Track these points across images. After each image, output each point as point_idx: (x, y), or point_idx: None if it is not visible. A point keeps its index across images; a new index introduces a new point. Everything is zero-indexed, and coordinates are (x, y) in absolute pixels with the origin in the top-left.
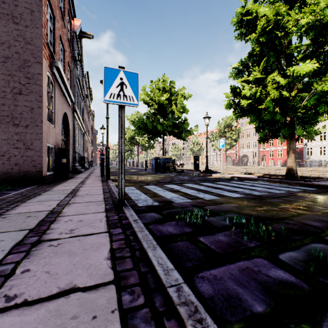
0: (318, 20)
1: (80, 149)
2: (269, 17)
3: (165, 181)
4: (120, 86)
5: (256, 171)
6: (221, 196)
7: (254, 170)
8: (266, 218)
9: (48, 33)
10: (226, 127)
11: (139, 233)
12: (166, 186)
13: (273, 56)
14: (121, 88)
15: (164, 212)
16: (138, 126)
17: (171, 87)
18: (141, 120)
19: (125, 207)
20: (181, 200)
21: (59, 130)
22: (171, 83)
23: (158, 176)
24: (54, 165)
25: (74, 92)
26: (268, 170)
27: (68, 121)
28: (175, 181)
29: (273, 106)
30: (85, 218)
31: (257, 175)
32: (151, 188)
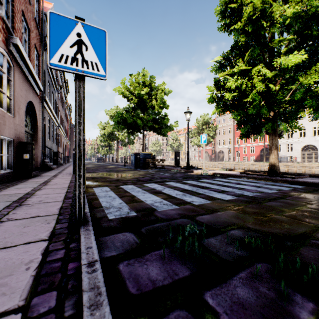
0: (303, 12)
1: (53, 143)
2: (256, 4)
3: (145, 179)
4: (76, 45)
5: (232, 166)
6: (211, 198)
7: (230, 166)
8: (283, 235)
9: (4, 3)
10: (204, 124)
11: (87, 317)
12: (146, 186)
13: (258, 47)
14: (78, 49)
15: (143, 230)
16: (117, 120)
17: (151, 82)
18: (120, 114)
19: (84, 227)
20: (165, 207)
21: (21, 121)
22: (152, 78)
23: (138, 172)
24: (12, 161)
25: (44, 80)
26: (242, 165)
27: (35, 112)
28: (156, 179)
29: (260, 100)
30: (3, 258)
31: (238, 171)
32: (128, 189)
